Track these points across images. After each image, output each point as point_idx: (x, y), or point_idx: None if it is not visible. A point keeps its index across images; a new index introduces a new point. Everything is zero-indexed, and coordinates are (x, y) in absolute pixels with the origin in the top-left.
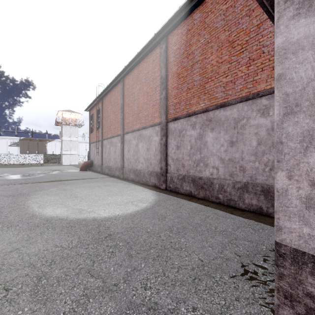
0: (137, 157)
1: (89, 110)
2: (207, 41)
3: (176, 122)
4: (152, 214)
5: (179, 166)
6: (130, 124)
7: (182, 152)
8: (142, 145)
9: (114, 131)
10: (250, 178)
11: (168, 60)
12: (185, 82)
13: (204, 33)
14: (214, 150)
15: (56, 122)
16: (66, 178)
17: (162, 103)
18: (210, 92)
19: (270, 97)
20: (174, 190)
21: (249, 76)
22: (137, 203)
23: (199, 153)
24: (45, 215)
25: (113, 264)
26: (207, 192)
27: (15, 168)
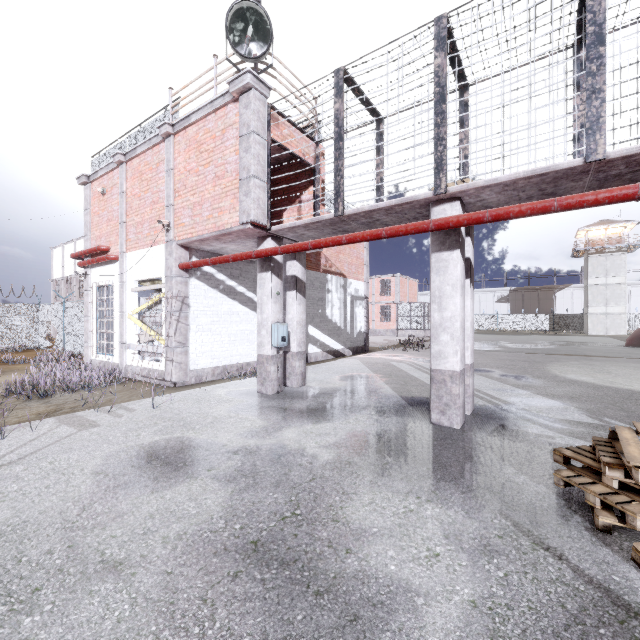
0: None
1: None
2: None
3: None
4: None
5: None
6: None
7: None
8: None
9: None
10: None
11: None
12: None
13: None
14: None
15: (574, 251)
16: (594, 354)
17: None
18: None
19: None
20: None
21: None
22: None
23: None
24: (569, 378)
25: (636, 407)
26: None
27: (508, 335)
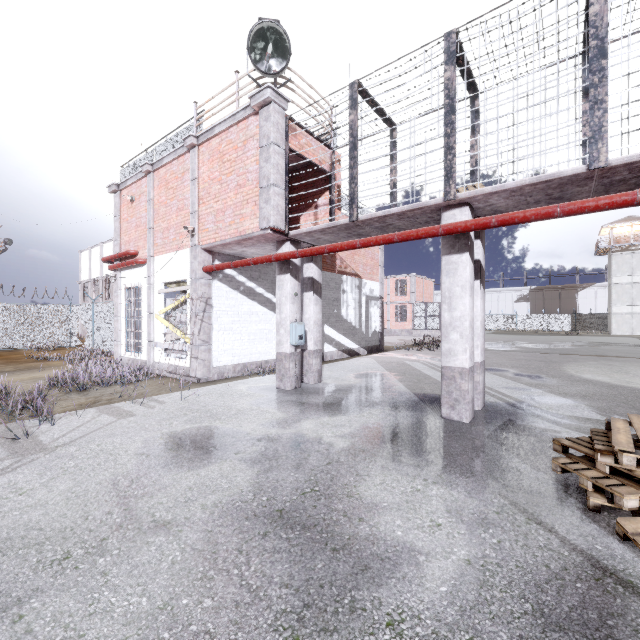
0: None
1: None
2: None
3: None
4: None
5: None
6: None
7: None
8: None
9: None
10: None
11: None
12: None
13: None
14: None
15: (597, 249)
16: (615, 355)
17: None
18: None
19: None
20: None
21: None
22: None
23: None
24: (584, 378)
25: None
26: None
27: (527, 335)
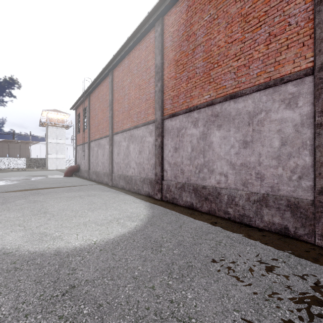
0: (127, 161)
1: (75, 109)
2: (213, 17)
3: (174, 119)
4: (143, 240)
5: (177, 172)
6: (120, 123)
7: (181, 155)
8: (134, 147)
9: (103, 131)
10: (271, 188)
11: (163, 45)
12: (185, 71)
13: (209, 8)
14: (222, 152)
15: (41, 122)
16: (44, 186)
17: (157, 96)
18: (216, 80)
19: (299, 82)
20: (171, 201)
21: (269, 56)
22: (124, 221)
23: (202, 157)
24: None
25: None
26: (213, 205)
27: None
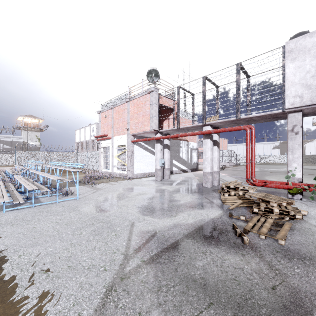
0: None
1: None
2: None
3: None
4: None
5: None
6: None
7: None
8: None
9: None
10: None
11: None
12: None
13: None
14: None
15: (313, 123)
16: None
17: None
18: None
19: None
20: None
21: None
22: None
23: None
24: (267, 179)
25: None
26: None
27: (273, 165)
